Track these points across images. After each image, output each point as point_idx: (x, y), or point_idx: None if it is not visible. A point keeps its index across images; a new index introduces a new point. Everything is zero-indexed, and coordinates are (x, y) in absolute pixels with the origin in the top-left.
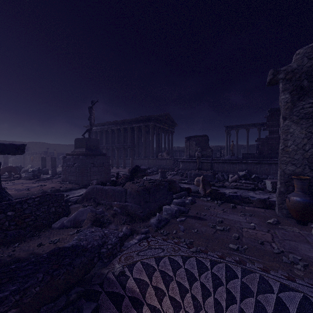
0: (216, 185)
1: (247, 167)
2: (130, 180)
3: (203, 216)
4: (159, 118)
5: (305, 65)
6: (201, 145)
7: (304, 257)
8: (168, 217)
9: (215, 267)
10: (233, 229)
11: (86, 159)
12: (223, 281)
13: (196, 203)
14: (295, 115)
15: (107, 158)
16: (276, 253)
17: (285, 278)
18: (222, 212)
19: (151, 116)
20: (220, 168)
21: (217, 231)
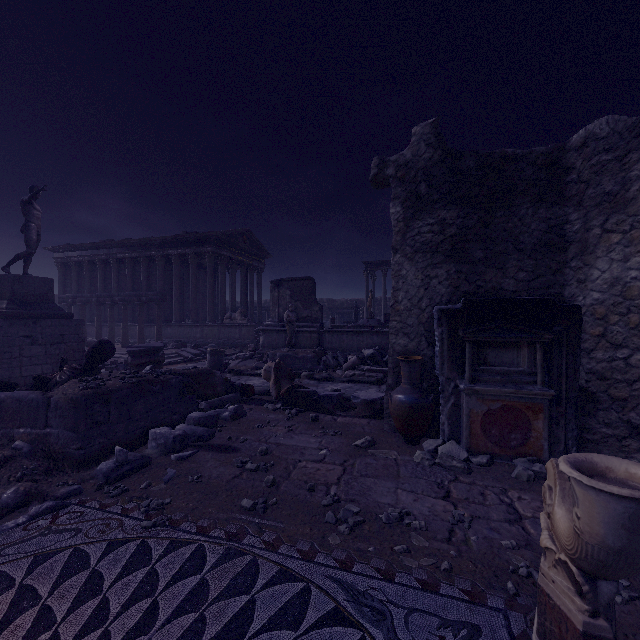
0: (317, 377)
1: (381, 339)
2: (83, 374)
3: (238, 444)
4: (228, 239)
5: (423, 156)
6: (301, 296)
7: (369, 508)
8: (155, 454)
9: (169, 555)
10: (280, 465)
11: (7, 327)
12: (160, 586)
13: (248, 416)
14: (409, 244)
15: (76, 323)
16: (324, 505)
17: (299, 555)
18: (286, 431)
19: (208, 233)
20: (335, 344)
21: (244, 473)
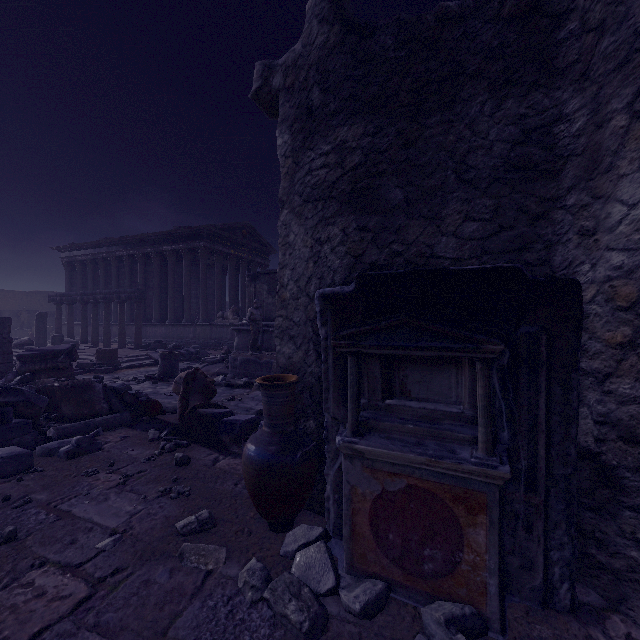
0: None
1: None
2: None
3: (3, 513)
4: (222, 233)
5: (315, 43)
6: None
7: None
8: None
9: None
10: None
11: None
12: None
13: (102, 450)
14: (298, 192)
15: None
16: None
17: None
18: (115, 484)
19: (199, 227)
20: None
21: None
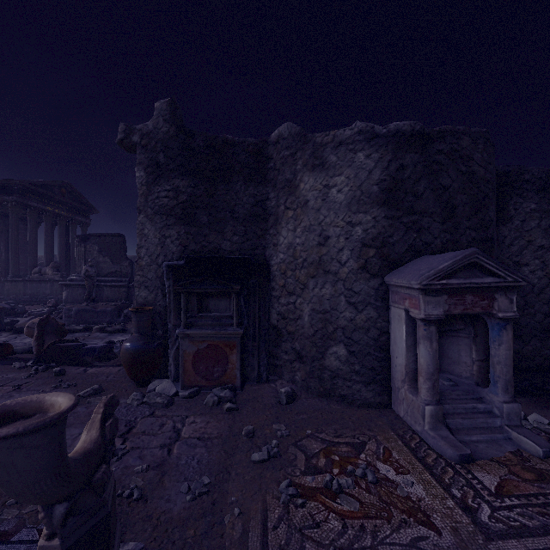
0: (109, 329)
1: None
2: None
3: None
4: (38, 190)
5: (161, 129)
6: (110, 252)
7: None
8: None
9: None
10: None
11: None
12: None
13: None
14: (151, 206)
15: None
16: None
17: None
18: (11, 390)
19: (10, 181)
20: None
21: None
